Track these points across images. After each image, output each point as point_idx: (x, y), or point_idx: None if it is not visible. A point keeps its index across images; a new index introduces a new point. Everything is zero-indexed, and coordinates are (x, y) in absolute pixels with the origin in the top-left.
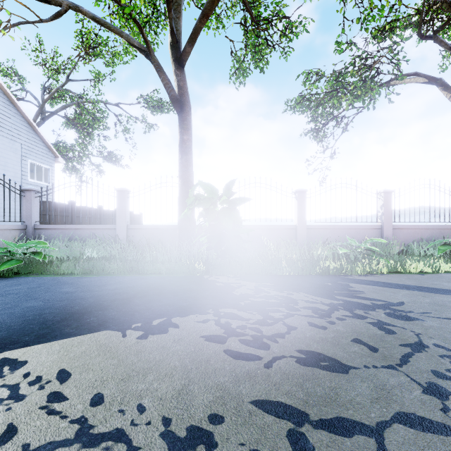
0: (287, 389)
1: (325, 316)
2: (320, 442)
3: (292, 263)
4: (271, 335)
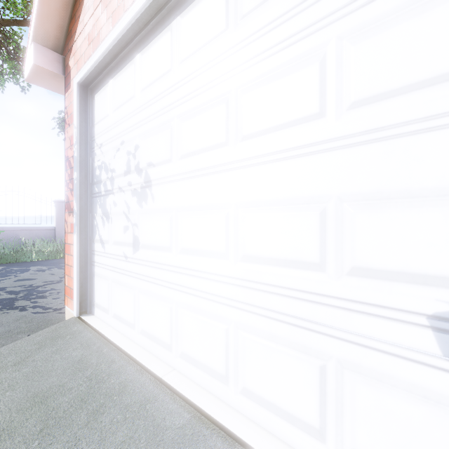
0: (4, 285)
1: (42, 271)
2: (10, 288)
3: (41, 252)
4: (4, 279)
